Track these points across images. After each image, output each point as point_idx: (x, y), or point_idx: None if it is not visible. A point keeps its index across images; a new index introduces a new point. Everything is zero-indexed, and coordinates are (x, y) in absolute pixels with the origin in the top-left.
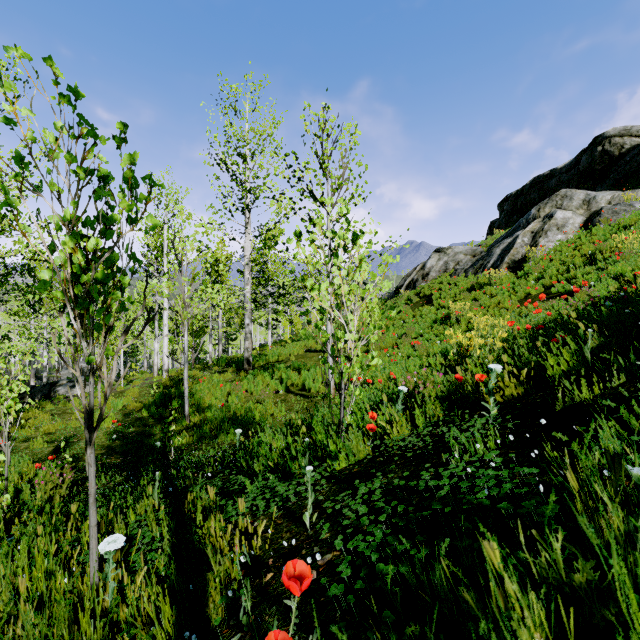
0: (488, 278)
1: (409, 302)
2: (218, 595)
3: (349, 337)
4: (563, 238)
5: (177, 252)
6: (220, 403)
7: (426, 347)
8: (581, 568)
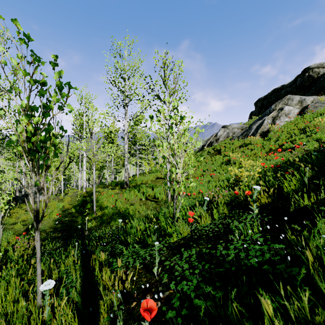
0: (250, 141)
1: (209, 153)
2: (105, 315)
3: (178, 171)
4: (288, 120)
5: (89, 127)
6: (112, 205)
7: (218, 176)
8: (320, 313)
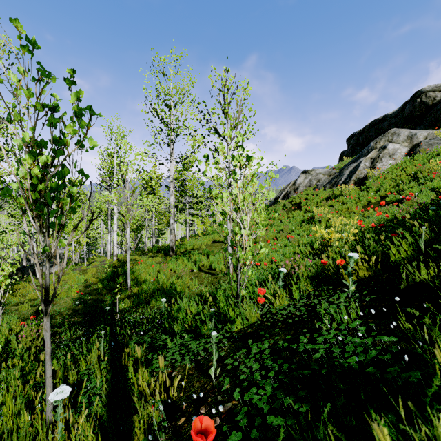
0: (340, 191)
1: (284, 208)
2: (141, 437)
3: (244, 232)
4: (393, 163)
5: (122, 172)
6: (152, 278)
7: (297, 239)
8: None
